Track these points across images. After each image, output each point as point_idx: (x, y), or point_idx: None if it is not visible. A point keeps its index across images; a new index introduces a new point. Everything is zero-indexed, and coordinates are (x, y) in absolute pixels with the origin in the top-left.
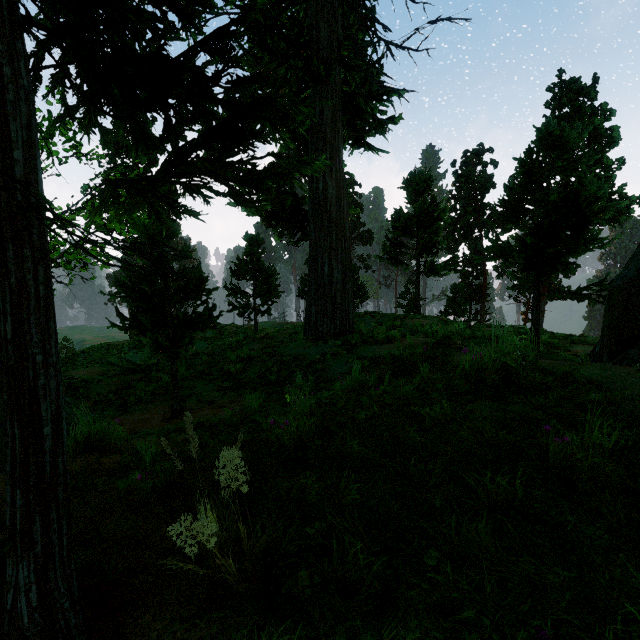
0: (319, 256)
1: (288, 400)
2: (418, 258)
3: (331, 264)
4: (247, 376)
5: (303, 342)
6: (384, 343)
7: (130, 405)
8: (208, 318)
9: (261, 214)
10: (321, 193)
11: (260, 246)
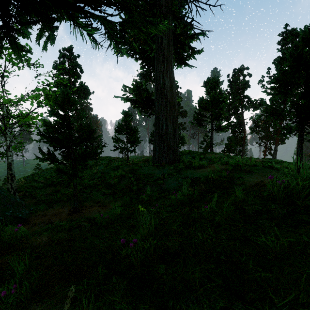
0: (160, 119)
1: (140, 209)
2: (212, 122)
3: (167, 124)
4: (120, 186)
5: (151, 167)
6: (198, 168)
7: (54, 203)
8: (94, 153)
9: (130, 101)
10: (161, 85)
11: (130, 117)
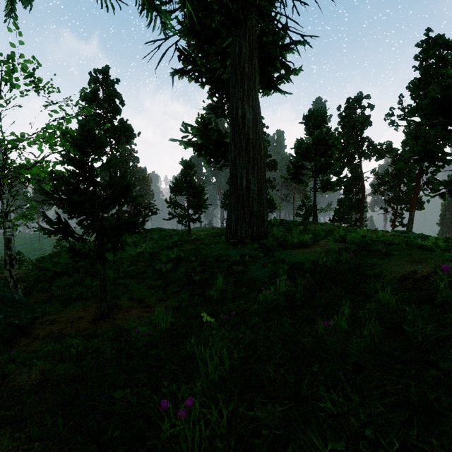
0: (238, 172)
1: (204, 319)
2: (315, 177)
3: (248, 178)
4: (175, 275)
5: (225, 245)
6: (298, 247)
7: (72, 301)
8: (133, 224)
9: (194, 146)
10: (240, 118)
11: (192, 169)
